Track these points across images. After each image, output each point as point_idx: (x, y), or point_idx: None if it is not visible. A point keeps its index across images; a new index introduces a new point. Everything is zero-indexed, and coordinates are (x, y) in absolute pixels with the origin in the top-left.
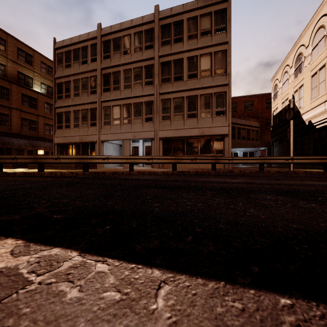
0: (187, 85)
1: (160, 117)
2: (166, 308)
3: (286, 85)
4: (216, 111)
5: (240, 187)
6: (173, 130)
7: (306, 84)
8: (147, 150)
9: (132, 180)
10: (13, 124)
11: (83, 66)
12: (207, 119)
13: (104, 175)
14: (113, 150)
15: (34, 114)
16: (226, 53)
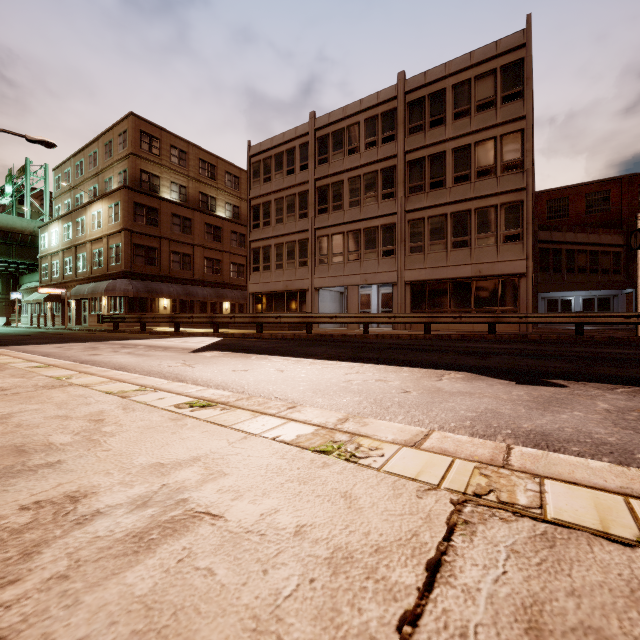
0: (452, 195)
1: (407, 249)
2: (405, 369)
3: None
4: (504, 234)
5: (494, 351)
6: (428, 268)
7: None
8: (384, 301)
9: (372, 343)
10: (195, 268)
11: (289, 178)
12: (488, 249)
13: (334, 338)
14: (330, 301)
15: (219, 250)
16: (523, 135)
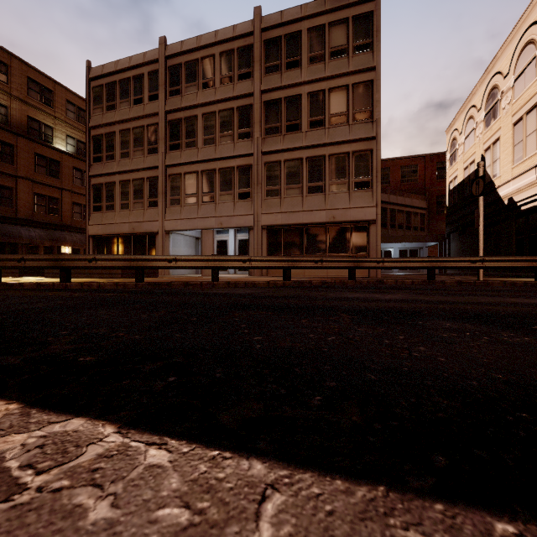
0: (307, 139)
1: (263, 192)
2: None
3: (472, 138)
4: (356, 181)
5: (399, 307)
6: (285, 212)
7: (505, 137)
8: (241, 247)
9: (216, 295)
10: (20, 204)
11: (136, 108)
12: (341, 196)
13: (171, 288)
14: (185, 246)
15: (56, 187)
16: (372, 86)
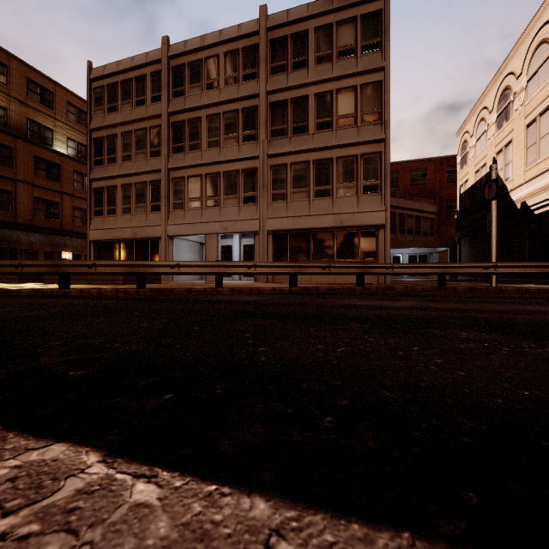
0: (314, 141)
1: (269, 196)
2: None
3: (483, 141)
4: (364, 185)
5: (410, 315)
6: (291, 217)
7: (518, 140)
8: (247, 253)
9: (219, 303)
10: (19, 209)
11: (138, 110)
12: (349, 200)
13: (173, 294)
14: (189, 252)
15: (56, 190)
16: (381, 86)
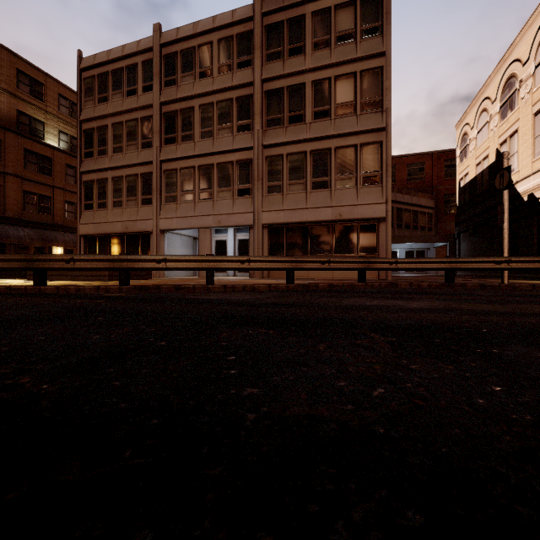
0: (312, 131)
1: (264, 188)
2: None
3: (485, 132)
4: (364, 176)
5: (441, 321)
6: (287, 210)
7: (524, 129)
8: (241, 248)
9: (206, 302)
10: (8, 202)
11: (129, 100)
12: (348, 191)
13: (159, 292)
14: (182, 247)
15: (47, 184)
16: (382, 73)
